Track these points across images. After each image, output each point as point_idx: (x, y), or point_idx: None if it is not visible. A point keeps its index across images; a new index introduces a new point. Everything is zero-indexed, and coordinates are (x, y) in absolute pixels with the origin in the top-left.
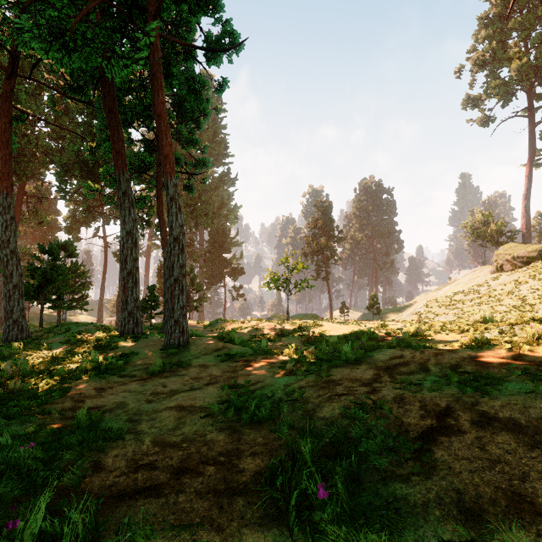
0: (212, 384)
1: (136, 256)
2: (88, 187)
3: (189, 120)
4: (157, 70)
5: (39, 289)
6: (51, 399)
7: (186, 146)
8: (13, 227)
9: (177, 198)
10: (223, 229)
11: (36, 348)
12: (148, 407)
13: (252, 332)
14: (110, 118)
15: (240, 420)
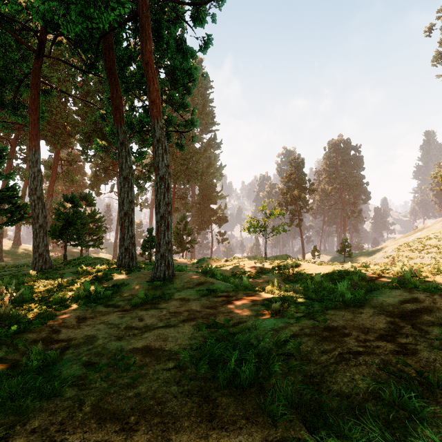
0: (188, 321)
1: (132, 198)
2: (97, 144)
3: (180, 86)
4: (145, 22)
5: (63, 230)
6: (30, 327)
7: (178, 109)
8: (39, 178)
9: (163, 140)
10: (211, 185)
11: (51, 277)
12: (114, 346)
13: (234, 269)
14: (110, 78)
15: (215, 380)
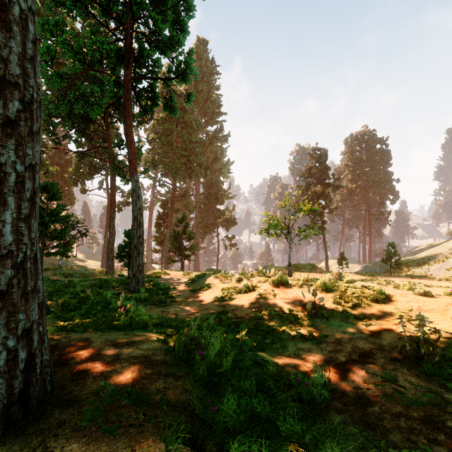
0: None
1: None
2: None
3: (167, 8)
4: None
5: None
6: None
7: (166, 50)
8: None
9: None
10: (217, 182)
11: None
12: None
13: (256, 301)
14: None
15: None
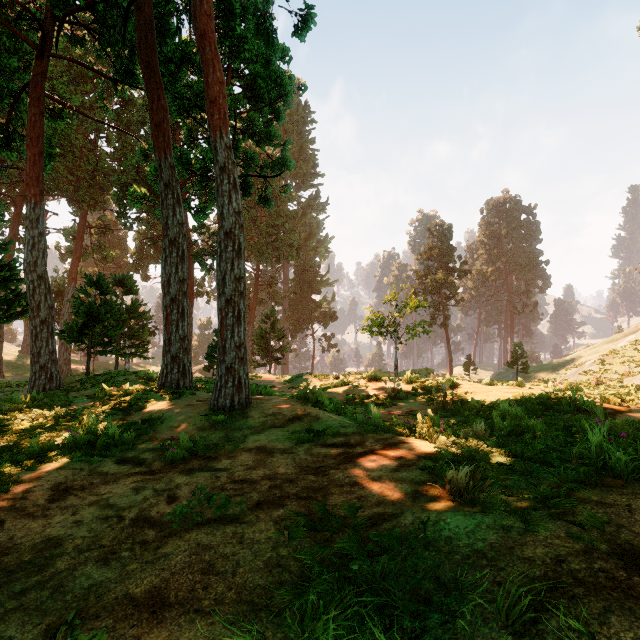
0: (268, 508)
1: (184, 275)
2: (133, 193)
3: (264, 105)
4: None
5: (85, 329)
6: None
7: (261, 142)
8: (41, 245)
9: (231, 168)
10: (312, 265)
11: (52, 403)
12: (83, 584)
13: (350, 391)
14: (147, 77)
15: None
